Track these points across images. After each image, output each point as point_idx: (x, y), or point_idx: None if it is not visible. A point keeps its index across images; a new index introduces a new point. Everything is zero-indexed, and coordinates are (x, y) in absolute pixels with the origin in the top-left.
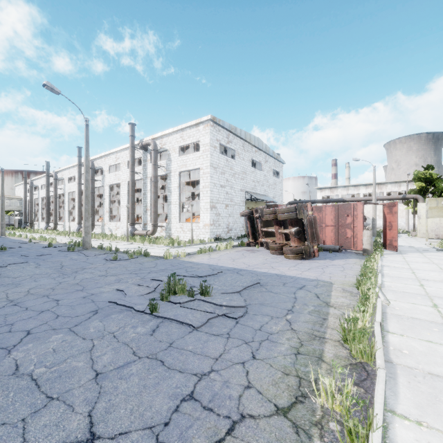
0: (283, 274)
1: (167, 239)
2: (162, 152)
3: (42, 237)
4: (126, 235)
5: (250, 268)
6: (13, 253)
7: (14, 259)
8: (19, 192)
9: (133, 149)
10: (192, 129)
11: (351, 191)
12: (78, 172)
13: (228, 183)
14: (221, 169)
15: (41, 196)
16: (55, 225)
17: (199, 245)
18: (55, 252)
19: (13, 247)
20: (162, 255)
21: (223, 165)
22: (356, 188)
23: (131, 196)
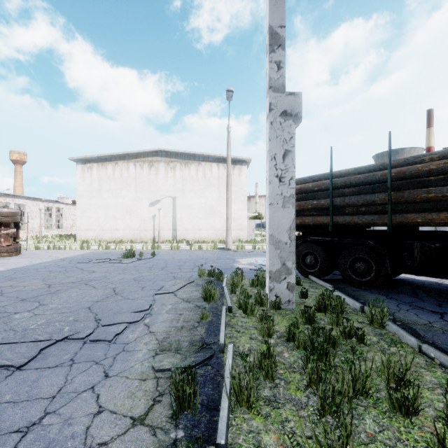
0: (79, 254)
1: None
2: None
3: None
4: None
5: (60, 258)
6: None
7: None
8: None
9: None
10: None
11: None
12: None
13: None
14: None
15: None
16: None
17: None
18: None
19: None
20: None
21: None
22: None
23: None
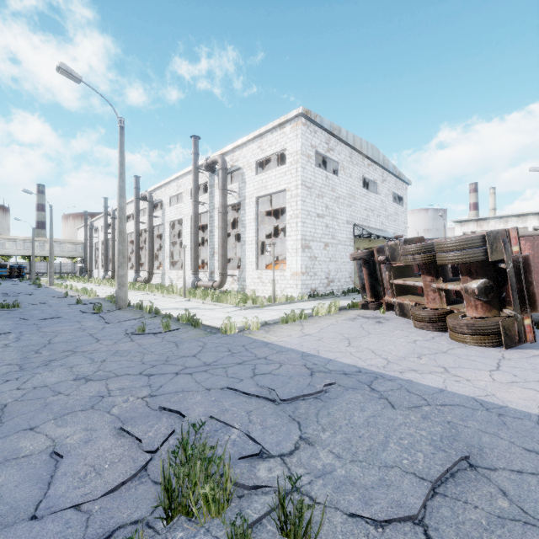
0: (497, 402)
1: (239, 295)
2: (233, 172)
3: (84, 288)
4: (187, 287)
5: (395, 372)
6: (19, 314)
7: (3, 324)
8: (81, 236)
9: (196, 171)
10: (275, 132)
11: (512, 224)
12: (135, 207)
13: (328, 211)
14: (317, 189)
15: (100, 239)
16: (112, 273)
17: (285, 305)
18: (74, 313)
19: (35, 303)
20: (219, 326)
21: (320, 183)
22: (521, 219)
23: (193, 234)
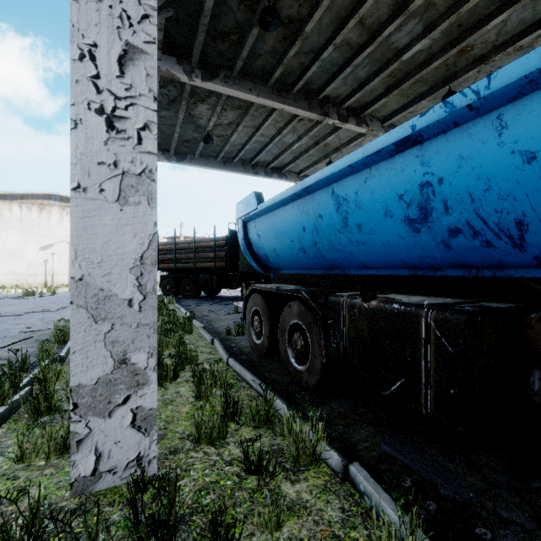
0: None
1: None
2: None
3: None
4: None
5: None
6: None
7: None
8: None
9: None
10: None
11: None
12: None
13: None
14: None
15: None
16: None
17: None
18: None
19: None
20: None
21: None
22: None
23: None
